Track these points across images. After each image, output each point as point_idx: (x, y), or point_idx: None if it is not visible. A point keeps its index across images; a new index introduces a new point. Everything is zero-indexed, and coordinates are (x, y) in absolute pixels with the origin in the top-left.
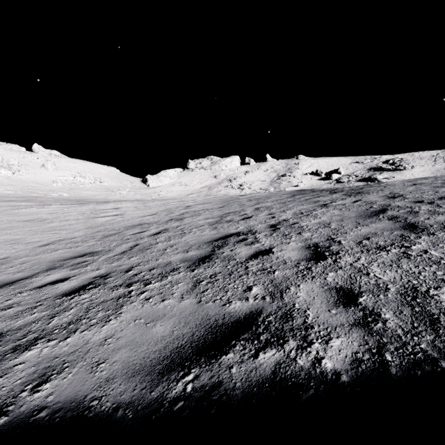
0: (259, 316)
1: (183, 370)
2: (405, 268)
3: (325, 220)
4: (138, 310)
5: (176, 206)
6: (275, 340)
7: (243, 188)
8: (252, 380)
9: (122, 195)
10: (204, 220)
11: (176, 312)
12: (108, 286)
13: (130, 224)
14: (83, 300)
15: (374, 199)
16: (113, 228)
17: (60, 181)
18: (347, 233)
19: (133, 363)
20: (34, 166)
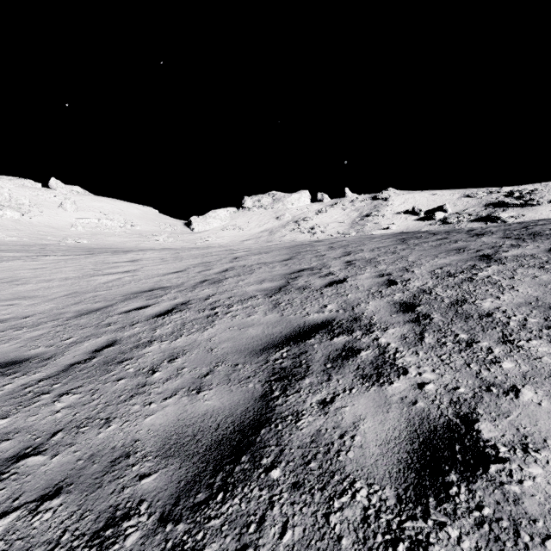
0: None
1: None
2: None
3: (535, 294)
4: None
5: (219, 258)
6: None
7: (315, 232)
8: None
9: (158, 242)
10: (256, 285)
11: None
12: None
13: (136, 288)
14: None
15: None
16: (105, 296)
17: (80, 224)
18: None
19: None
20: (50, 206)
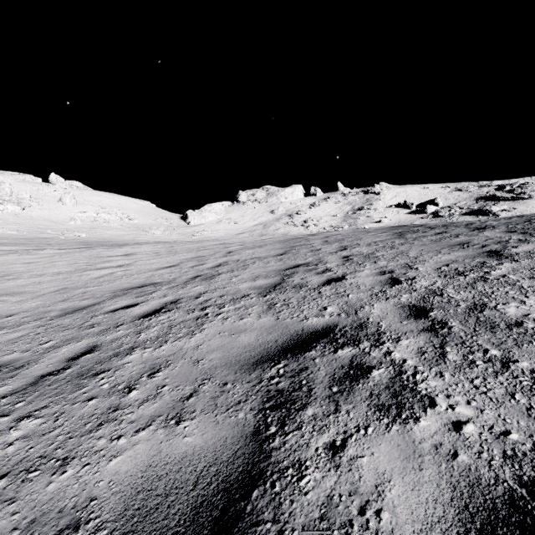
0: None
1: None
2: None
3: None
4: None
5: (213, 252)
6: None
7: (308, 226)
8: None
9: (155, 236)
10: (250, 282)
11: None
12: None
13: (127, 284)
14: None
15: None
16: (95, 293)
17: (79, 218)
18: None
19: None
20: (49, 200)
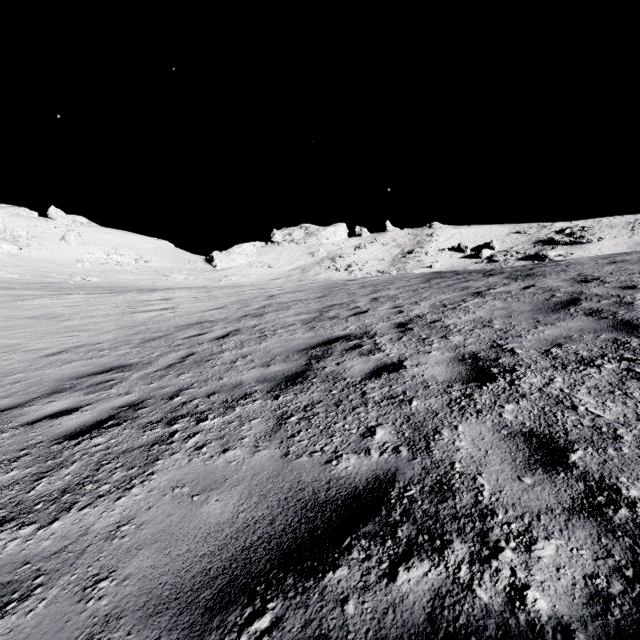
0: (392, 485)
1: (251, 603)
2: (639, 398)
3: (482, 315)
4: (180, 468)
5: (255, 296)
6: (426, 539)
7: (352, 271)
8: (387, 637)
9: (177, 281)
10: (294, 317)
11: (246, 474)
12: (138, 422)
13: (184, 322)
14: (95, 448)
15: (555, 284)
16: (159, 328)
17: (87, 260)
18: (522, 337)
19: (160, 582)
20: (50, 239)
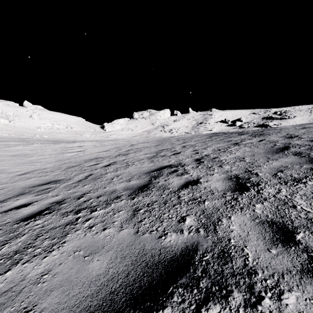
0: (195, 253)
1: None
2: None
3: (239, 155)
4: (80, 239)
5: (124, 145)
6: (217, 289)
7: (172, 132)
8: None
9: (86, 137)
10: (143, 155)
11: (115, 244)
12: (60, 212)
13: (88, 158)
14: (36, 226)
15: (275, 139)
16: (76, 161)
17: (42, 127)
18: (261, 166)
19: None
20: (24, 116)
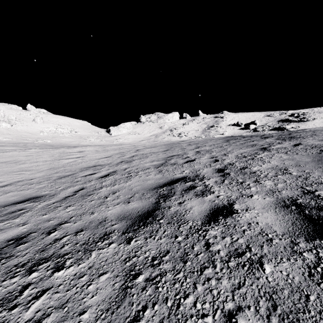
0: None
1: None
2: None
3: (277, 164)
4: None
5: (128, 150)
6: None
7: (182, 136)
8: None
9: (91, 142)
10: (150, 163)
11: None
12: (8, 264)
13: (86, 165)
14: None
15: (315, 142)
16: (70, 169)
17: (45, 131)
18: None
19: None
20: (27, 120)
